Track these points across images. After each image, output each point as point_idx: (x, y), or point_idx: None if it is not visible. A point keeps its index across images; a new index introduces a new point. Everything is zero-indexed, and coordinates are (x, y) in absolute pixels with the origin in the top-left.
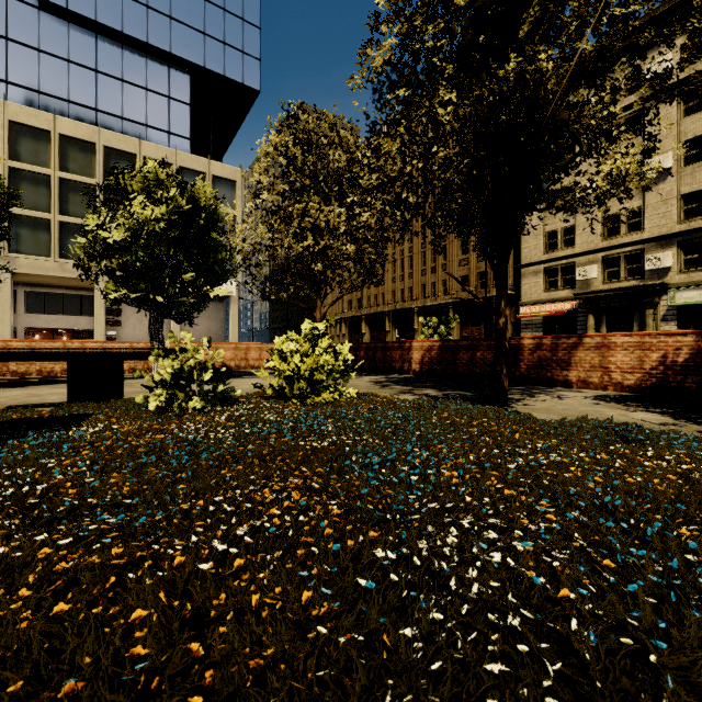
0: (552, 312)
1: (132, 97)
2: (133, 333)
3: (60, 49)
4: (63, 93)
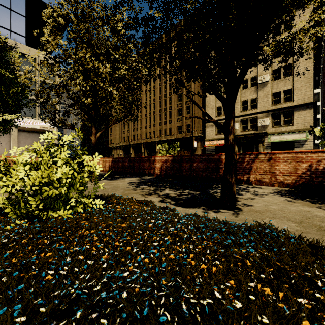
0: (219, 144)
1: None
2: None
3: None
4: None
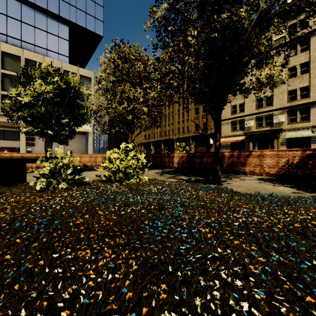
0: (234, 140)
1: (39, 35)
2: (40, 149)
3: (2, 9)
4: (3, 31)
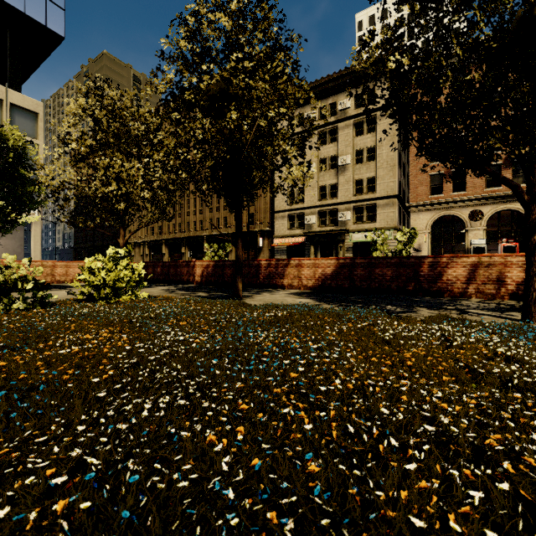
0: (292, 243)
1: None
2: None
3: None
4: None
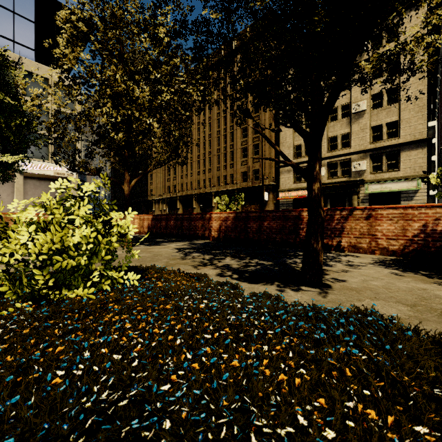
0: (298, 196)
1: None
2: None
3: None
4: None
